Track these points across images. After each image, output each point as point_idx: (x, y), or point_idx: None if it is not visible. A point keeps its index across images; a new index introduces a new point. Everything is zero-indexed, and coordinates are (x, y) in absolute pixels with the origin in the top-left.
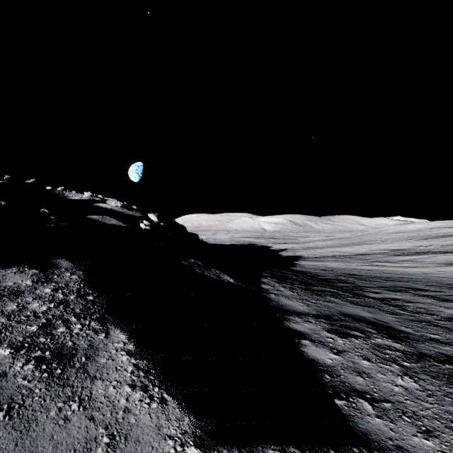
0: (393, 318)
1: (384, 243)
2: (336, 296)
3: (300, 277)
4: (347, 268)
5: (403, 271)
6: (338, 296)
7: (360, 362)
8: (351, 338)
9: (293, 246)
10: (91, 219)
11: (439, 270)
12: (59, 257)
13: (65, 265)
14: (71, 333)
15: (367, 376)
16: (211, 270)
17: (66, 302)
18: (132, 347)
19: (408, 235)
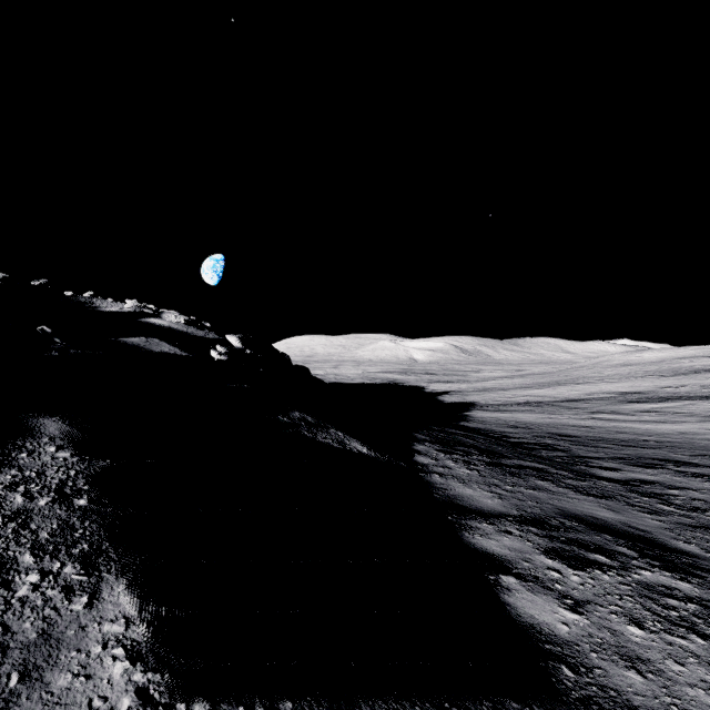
0: (657, 521)
1: (607, 382)
2: (546, 478)
3: (478, 441)
4: (553, 424)
5: (646, 429)
6: (550, 478)
7: (625, 629)
8: (593, 570)
9: (461, 387)
10: (126, 344)
11: (706, 427)
12: (45, 413)
13: (52, 429)
14: (8, 599)
15: (648, 670)
16: (330, 431)
17: (26, 515)
18: (143, 631)
19: (643, 369)
